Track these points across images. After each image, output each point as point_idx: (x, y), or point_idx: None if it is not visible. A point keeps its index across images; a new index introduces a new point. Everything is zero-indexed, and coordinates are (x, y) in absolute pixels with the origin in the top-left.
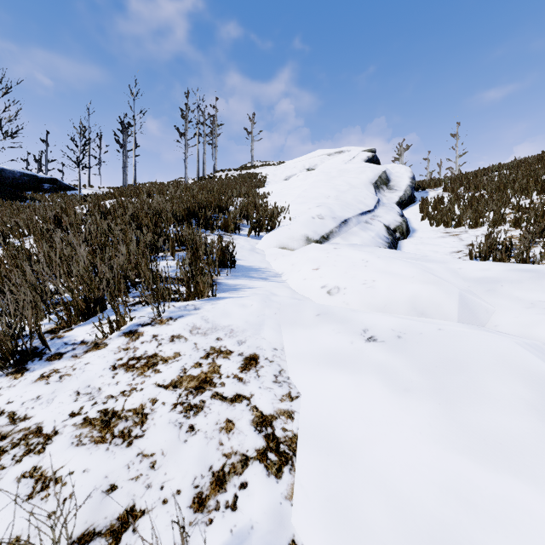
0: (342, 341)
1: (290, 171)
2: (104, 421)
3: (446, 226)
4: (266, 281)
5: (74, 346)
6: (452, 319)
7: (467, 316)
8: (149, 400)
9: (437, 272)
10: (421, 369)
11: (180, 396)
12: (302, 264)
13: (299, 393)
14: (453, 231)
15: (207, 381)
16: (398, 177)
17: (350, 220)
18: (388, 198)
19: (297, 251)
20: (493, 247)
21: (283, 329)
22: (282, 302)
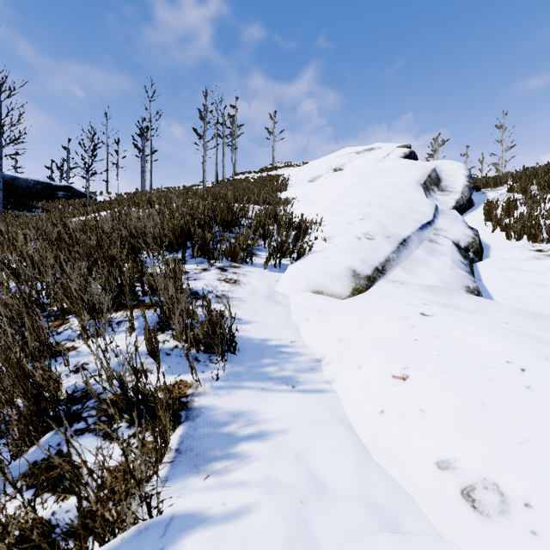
0: None
1: (315, 172)
2: None
3: (533, 241)
4: (293, 392)
5: None
6: None
7: None
8: None
9: None
10: None
11: None
12: (363, 349)
13: None
14: (547, 248)
15: None
16: (451, 176)
17: (410, 240)
18: (442, 202)
19: (345, 306)
20: None
21: None
22: None
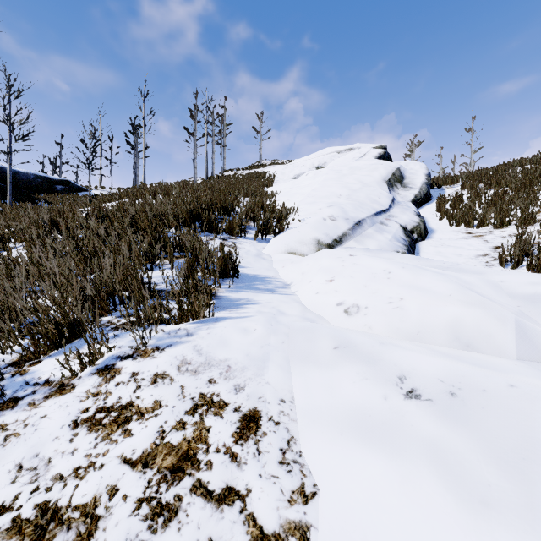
0: (372, 394)
1: (299, 169)
2: (38, 528)
3: (467, 226)
4: (272, 294)
5: (35, 387)
6: (510, 356)
7: (527, 350)
8: (106, 489)
9: (476, 286)
10: (499, 460)
11: (150, 484)
12: (314, 273)
13: (316, 487)
14: (476, 231)
15: (189, 458)
16: (413, 174)
17: (364, 222)
18: (403, 197)
19: (308, 257)
20: (526, 250)
21: (292, 366)
22: (291, 325)
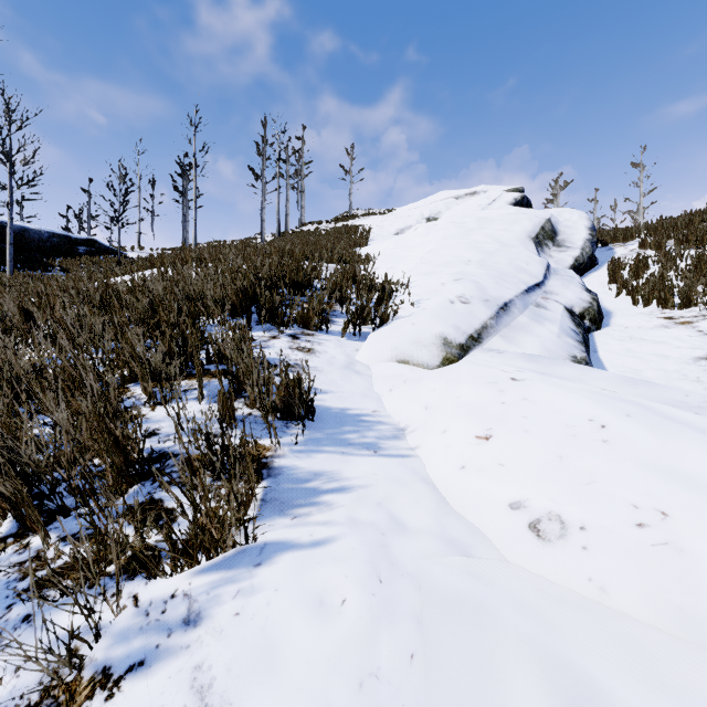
0: None
1: (403, 222)
2: None
3: (663, 307)
4: (375, 456)
5: None
6: None
7: None
8: None
9: None
10: None
11: None
12: (449, 414)
13: None
14: (678, 315)
15: None
16: (570, 227)
17: (512, 304)
18: (557, 261)
19: (432, 375)
20: None
21: None
22: (422, 578)
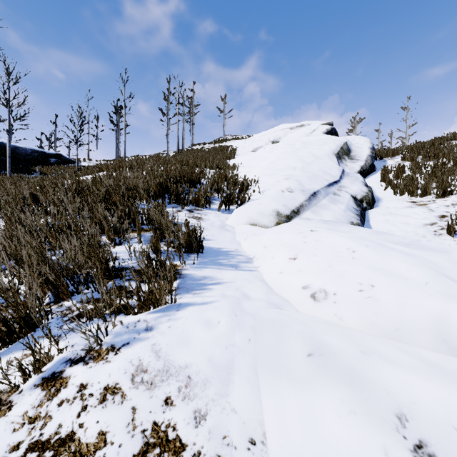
0: (366, 444)
1: (257, 144)
2: None
3: (411, 195)
4: (236, 270)
5: None
6: None
7: None
8: None
9: (447, 269)
10: None
11: None
12: (276, 249)
13: None
14: (419, 200)
15: None
16: (359, 148)
17: (319, 193)
18: (350, 168)
19: (269, 230)
20: None
21: (261, 378)
22: (256, 315)
